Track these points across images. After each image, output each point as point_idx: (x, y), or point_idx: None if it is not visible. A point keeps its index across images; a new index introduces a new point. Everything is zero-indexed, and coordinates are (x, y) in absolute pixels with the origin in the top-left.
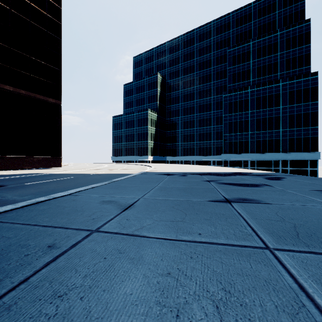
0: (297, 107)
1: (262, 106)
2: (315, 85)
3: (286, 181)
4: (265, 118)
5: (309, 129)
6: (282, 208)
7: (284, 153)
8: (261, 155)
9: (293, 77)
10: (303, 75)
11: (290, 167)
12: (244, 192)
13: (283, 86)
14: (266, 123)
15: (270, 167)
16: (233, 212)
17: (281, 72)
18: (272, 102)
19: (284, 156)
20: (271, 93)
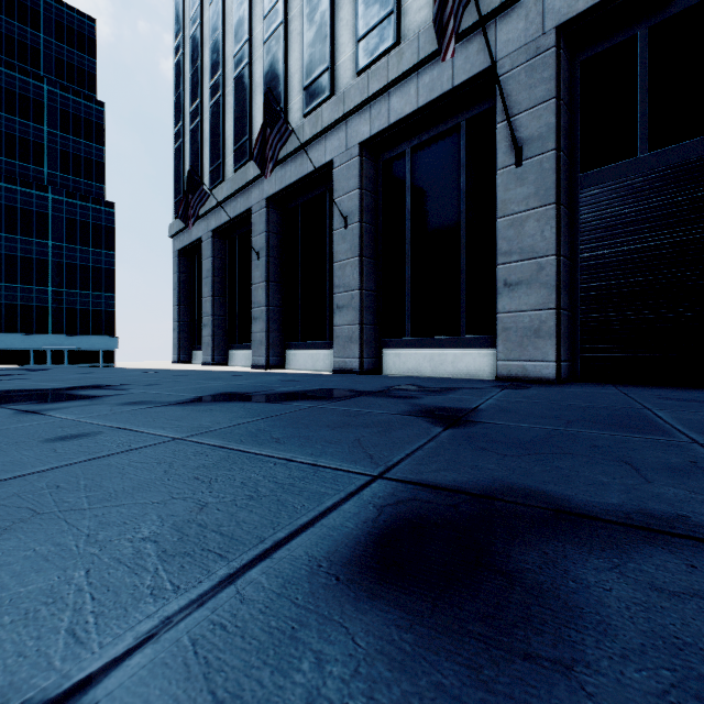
0: (82, 253)
1: (6, 228)
2: (111, 224)
3: (52, 371)
4: (14, 257)
5: (103, 296)
6: (45, 379)
7: (57, 336)
8: (5, 338)
9: (75, 193)
10: (93, 199)
11: (70, 364)
12: (7, 378)
13: (55, 202)
14: (17, 268)
15: (27, 364)
16: (7, 382)
17: (52, 169)
18: (33, 227)
19: (58, 341)
20: (30, 206)
